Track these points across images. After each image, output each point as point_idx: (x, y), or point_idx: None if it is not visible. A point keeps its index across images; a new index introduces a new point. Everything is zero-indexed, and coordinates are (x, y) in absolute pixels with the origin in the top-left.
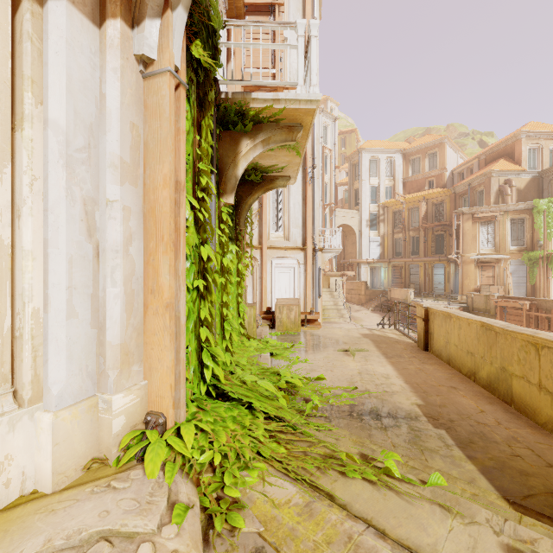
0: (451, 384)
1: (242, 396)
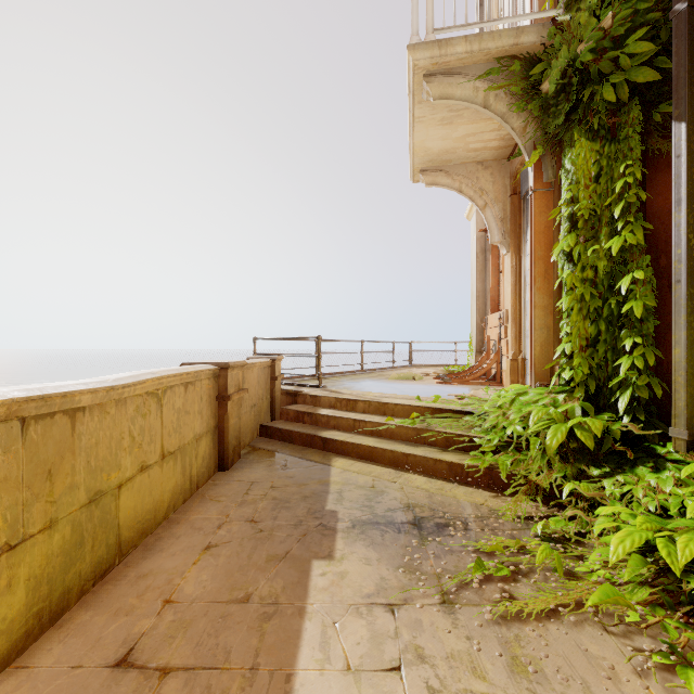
0: (100, 690)
1: (520, 392)
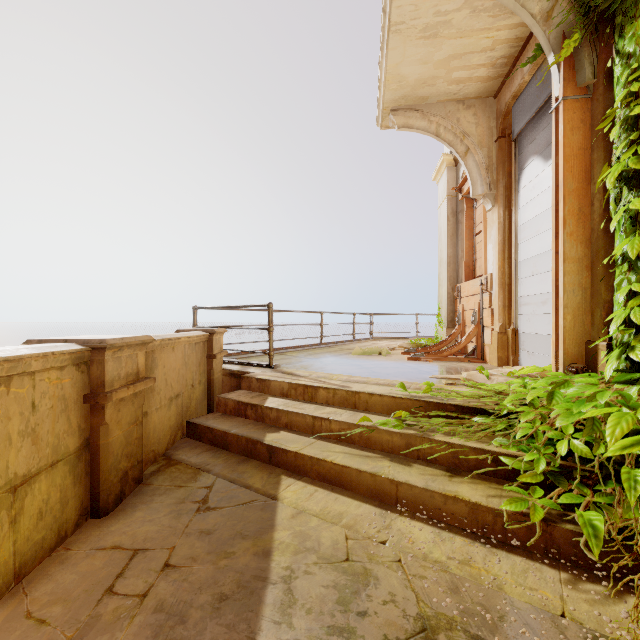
0: None
1: (556, 380)
